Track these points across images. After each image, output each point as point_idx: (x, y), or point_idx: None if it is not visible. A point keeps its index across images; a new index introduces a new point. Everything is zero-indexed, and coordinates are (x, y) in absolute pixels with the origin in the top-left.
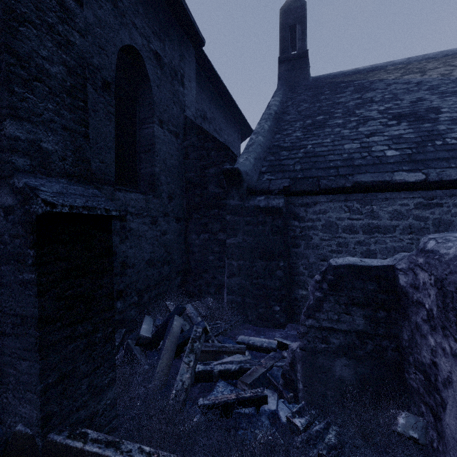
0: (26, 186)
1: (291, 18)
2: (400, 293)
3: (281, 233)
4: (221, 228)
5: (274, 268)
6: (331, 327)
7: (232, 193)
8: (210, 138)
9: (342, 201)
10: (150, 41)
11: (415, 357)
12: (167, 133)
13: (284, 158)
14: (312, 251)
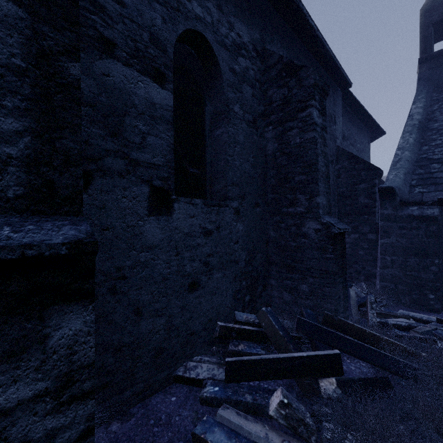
0: (328, 222)
1: (435, 15)
2: None
3: (436, 237)
4: (370, 230)
5: (428, 264)
6: None
7: (385, 205)
8: (360, 162)
9: None
10: None
11: None
12: None
13: (435, 171)
14: None
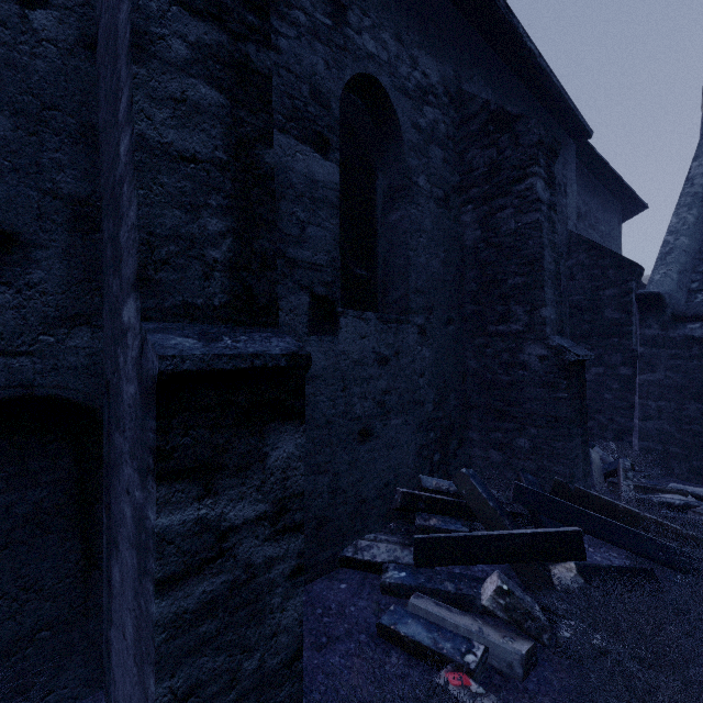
0: (560, 345)
1: None
2: None
3: None
4: (622, 361)
5: None
6: None
7: (648, 321)
8: (606, 254)
9: None
10: None
11: None
12: None
13: None
14: None
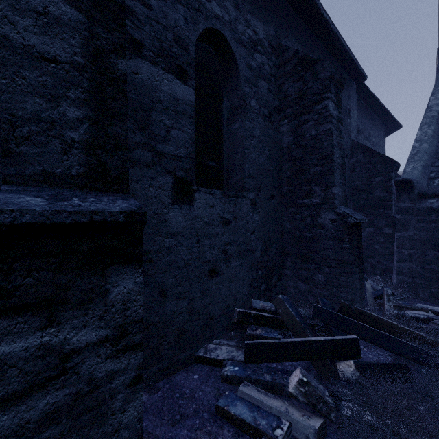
0: (344, 212)
1: None
2: None
3: None
4: (386, 224)
5: None
6: None
7: (402, 197)
8: (376, 155)
9: None
10: None
11: None
12: None
13: None
14: None
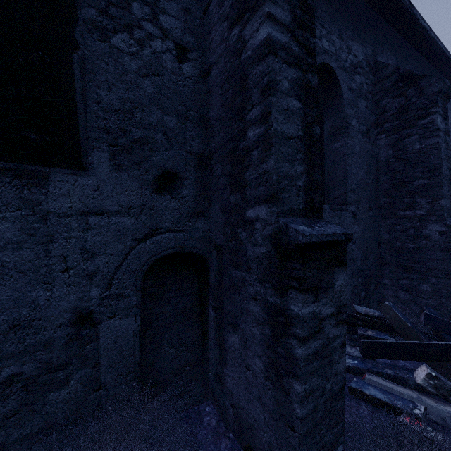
0: None
1: None
2: None
3: None
4: None
5: None
6: None
7: None
8: None
9: None
10: None
11: None
12: None
13: None
14: None
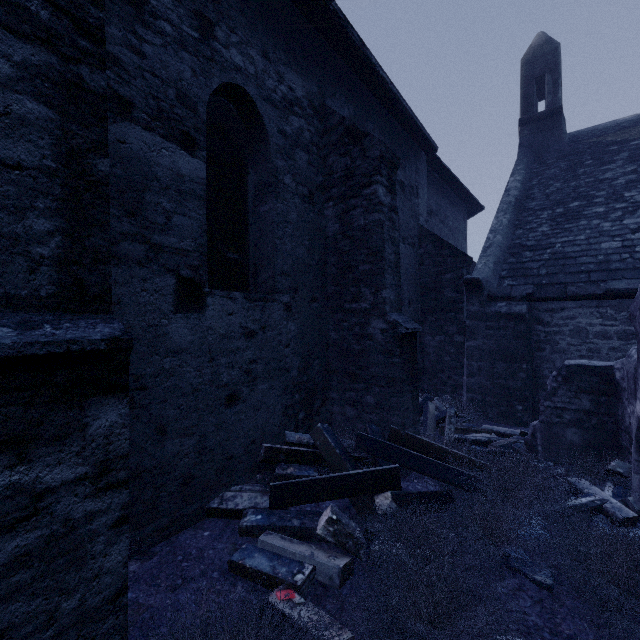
0: (395, 321)
1: (538, 68)
2: (616, 384)
3: (524, 338)
4: (457, 331)
5: (516, 370)
6: (564, 407)
7: (472, 300)
8: (446, 246)
9: (593, 307)
10: (397, 175)
11: (624, 425)
12: (407, 246)
13: (527, 261)
14: (558, 356)
